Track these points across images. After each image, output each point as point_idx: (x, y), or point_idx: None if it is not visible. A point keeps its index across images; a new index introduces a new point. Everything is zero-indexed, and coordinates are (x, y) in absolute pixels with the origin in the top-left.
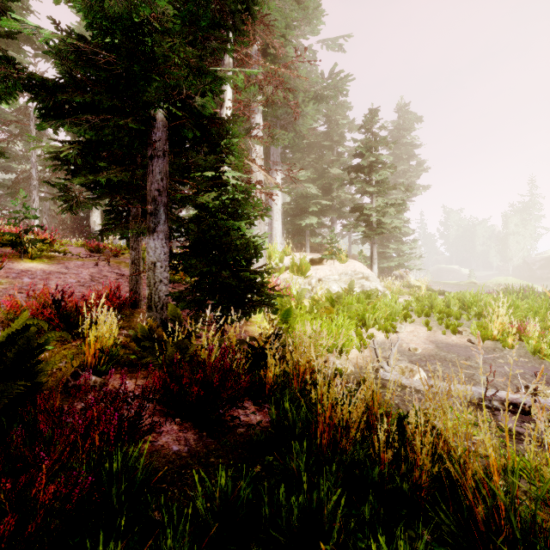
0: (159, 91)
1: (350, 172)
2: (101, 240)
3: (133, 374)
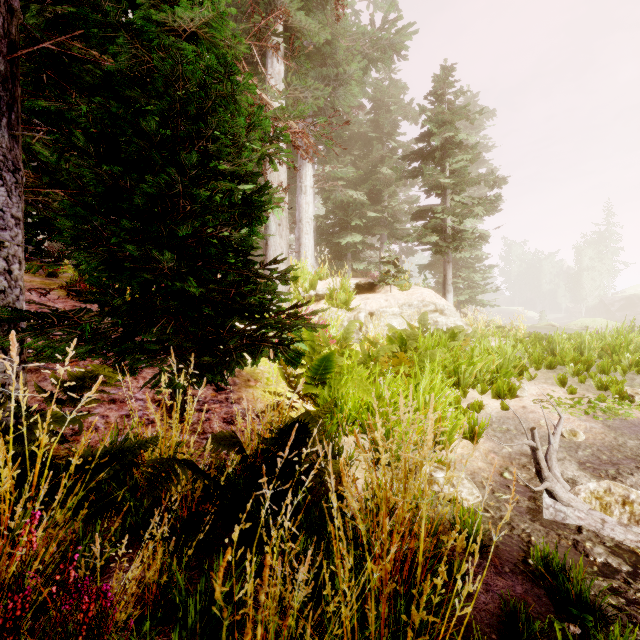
0: None
1: (411, 162)
2: None
3: None
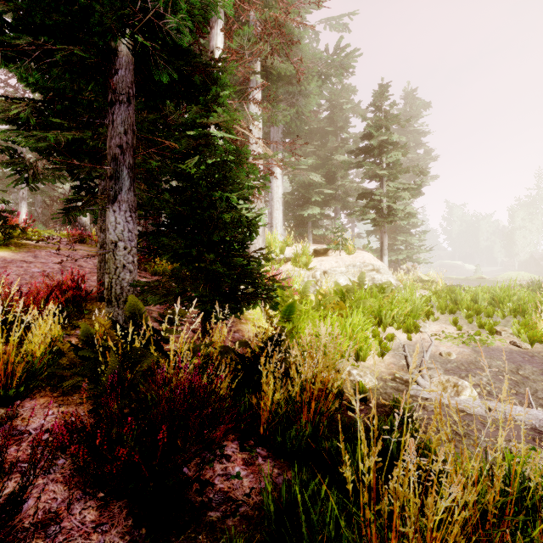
0: (113, 1)
1: (357, 155)
2: (68, 221)
3: (67, 397)
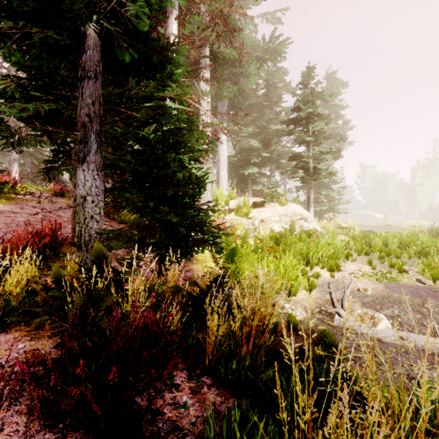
0: None
1: (288, 125)
2: (48, 179)
3: (39, 331)
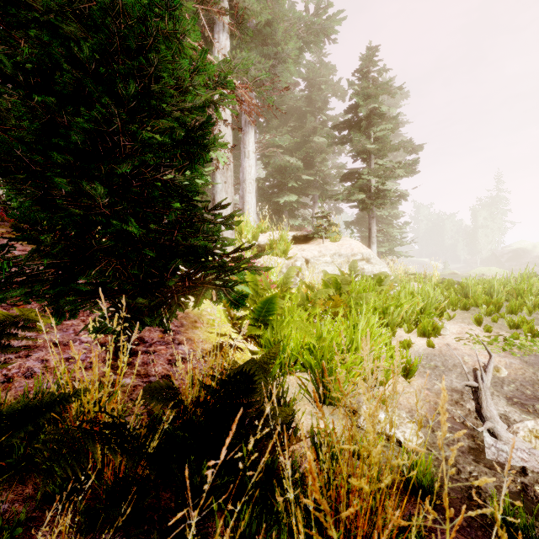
0: None
1: (340, 130)
2: None
3: None
